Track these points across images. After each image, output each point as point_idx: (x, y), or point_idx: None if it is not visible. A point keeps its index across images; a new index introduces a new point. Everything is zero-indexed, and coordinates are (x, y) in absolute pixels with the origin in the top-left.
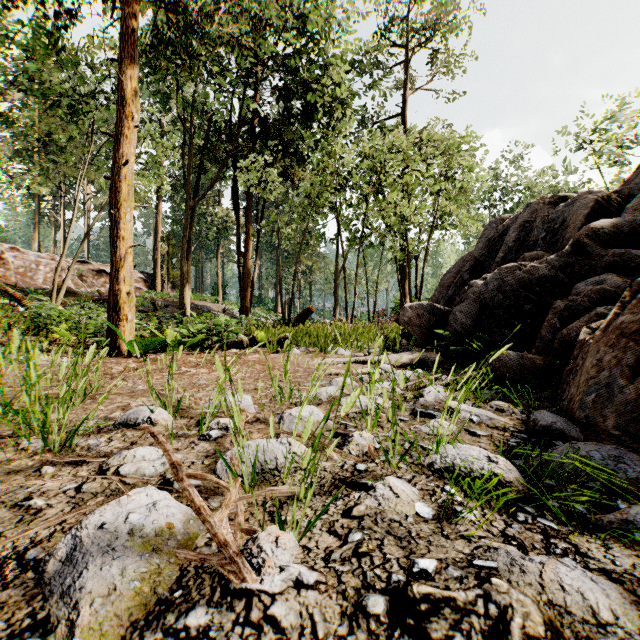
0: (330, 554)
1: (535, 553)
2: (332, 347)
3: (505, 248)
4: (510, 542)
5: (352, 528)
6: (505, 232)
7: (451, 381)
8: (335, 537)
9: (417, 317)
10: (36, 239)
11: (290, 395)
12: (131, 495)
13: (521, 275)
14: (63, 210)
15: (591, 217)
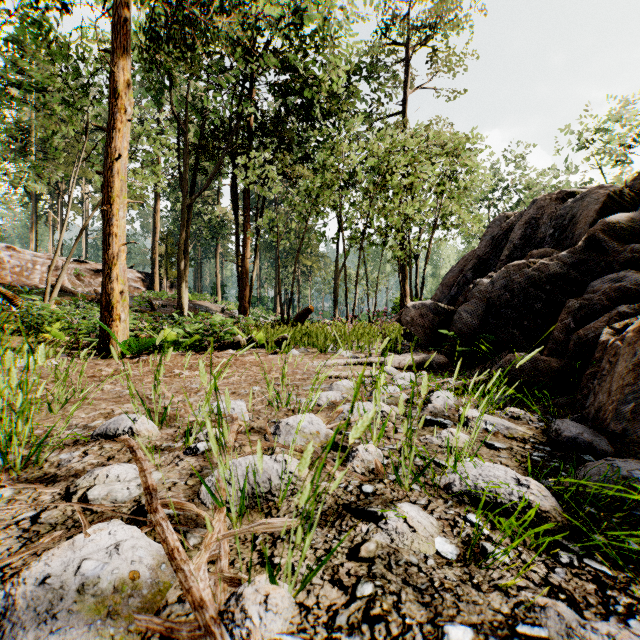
0: (334, 616)
1: (591, 612)
2: (332, 348)
3: (510, 246)
4: (557, 595)
5: (361, 576)
6: (510, 230)
7: (459, 385)
8: (340, 589)
9: (420, 317)
10: (33, 238)
11: (288, 401)
12: (89, 534)
13: (530, 273)
14: (61, 209)
15: (603, 212)
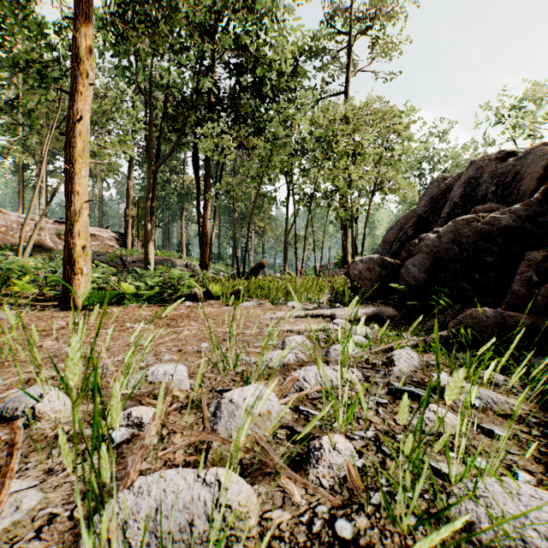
0: None
1: None
2: (283, 299)
3: (451, 204)
4: None
5: None
6: (448, 190)
7: (419, 341)
8: None
9: (368, 270)
10: (20, 202)
11: (235, 362)
12: None
13: (480, 226)
14: (45, 177)
15: None
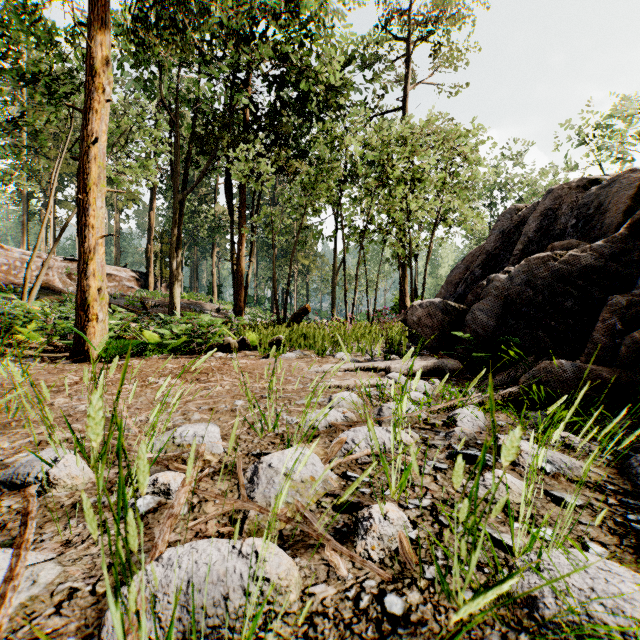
0: None
1: None
2: (330, 350)
3: (524, 239)
4: None
5: None
6: (521, 223)
7: (485, 399)
8: None
9: (428, 316)
10: (25, 237)
11: (275, 423)
12: None
13: (557, 266)
14: (53, 207)
15: (637, 198)
